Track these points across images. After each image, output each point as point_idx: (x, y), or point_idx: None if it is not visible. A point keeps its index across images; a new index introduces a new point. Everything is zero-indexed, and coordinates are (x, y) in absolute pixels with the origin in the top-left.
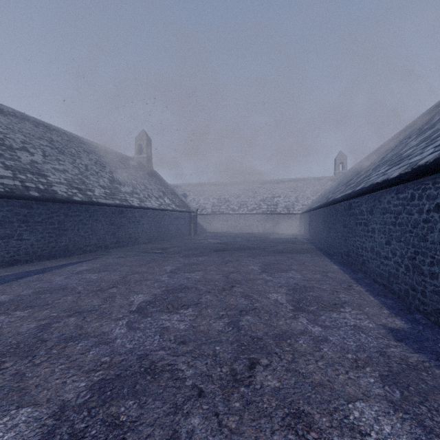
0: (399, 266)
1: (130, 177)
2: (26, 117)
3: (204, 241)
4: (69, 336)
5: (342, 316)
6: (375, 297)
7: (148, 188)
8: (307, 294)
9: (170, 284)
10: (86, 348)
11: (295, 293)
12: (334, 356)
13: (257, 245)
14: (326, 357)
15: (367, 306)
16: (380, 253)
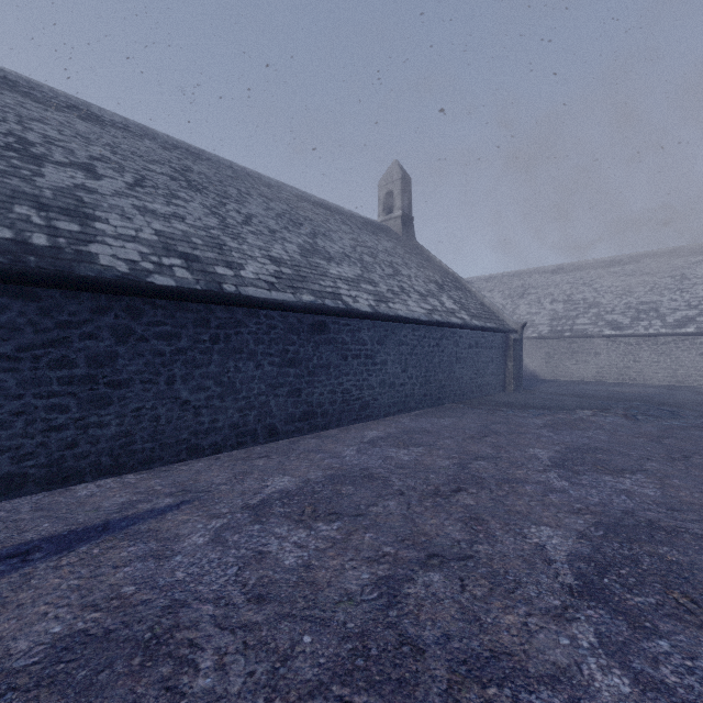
0: None
1: (359, 249)
2: (150, 135)
3: (571, 420)
4: None
5: None
6: None
7: (402, 273)
8: None
9: None
10: None
11: None
12: None
13: None
14: None
15: None
16: None
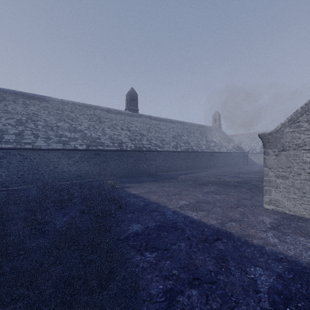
0: None
1: (212, 138)
2: (178, 121)
3: (251, 168)
4: (217, 180)
5: None
6: None
7: (221, 142)
8: None
9: (235, 177)
10: (222, 181)
11: None
12: None
13: None
14: None
15: None
16: None
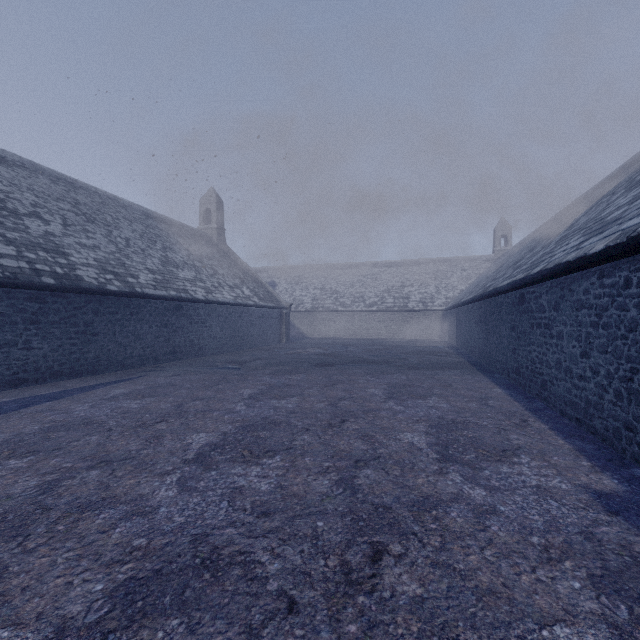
0: (603, 391)
1: (192, 257)
2: (40, 169)
3: (301, 351)
4: (86, 501)
5: (516, 471)
6: (566, 439)
7: (219, 272)
8: (459, 434)
9: (249, 416)
10: (110, 523)
11: (441, 433)
12: (510, 540)
13: (379, 356)
14: (497, 541)
15: (555, 454)
16: (572, 370)
